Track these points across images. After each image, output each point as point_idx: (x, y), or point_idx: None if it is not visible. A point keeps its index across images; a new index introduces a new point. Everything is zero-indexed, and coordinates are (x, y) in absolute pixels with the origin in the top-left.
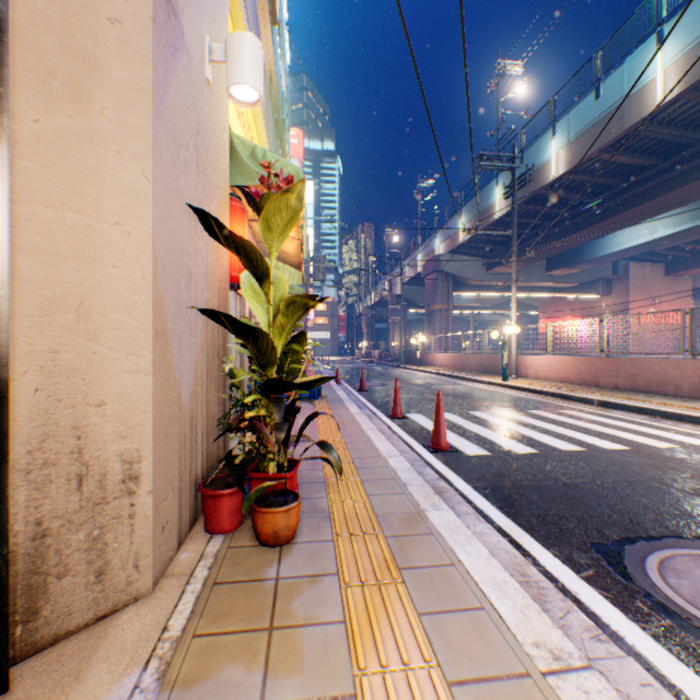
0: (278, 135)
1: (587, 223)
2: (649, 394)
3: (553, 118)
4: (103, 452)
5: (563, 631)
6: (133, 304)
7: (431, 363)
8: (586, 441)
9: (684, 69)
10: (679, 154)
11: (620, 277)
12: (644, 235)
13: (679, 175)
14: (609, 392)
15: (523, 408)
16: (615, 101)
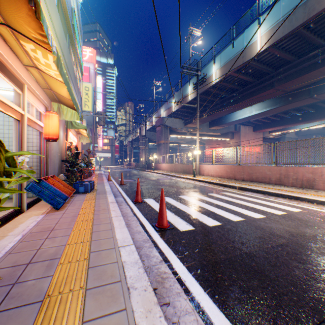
0: (69, 32)
1: (227, 106)
2: (258, 182)
3: (214, 55)
4: None
5: None
6: None
7: (159, 168)
8: (243, 213)
9: (269, 37)
10: (264, 77)
11: (237, 131)
12: (248, 113)
13: (264, 87)
14: (241, 182)
15: (205, 192)
16: (240, 49)
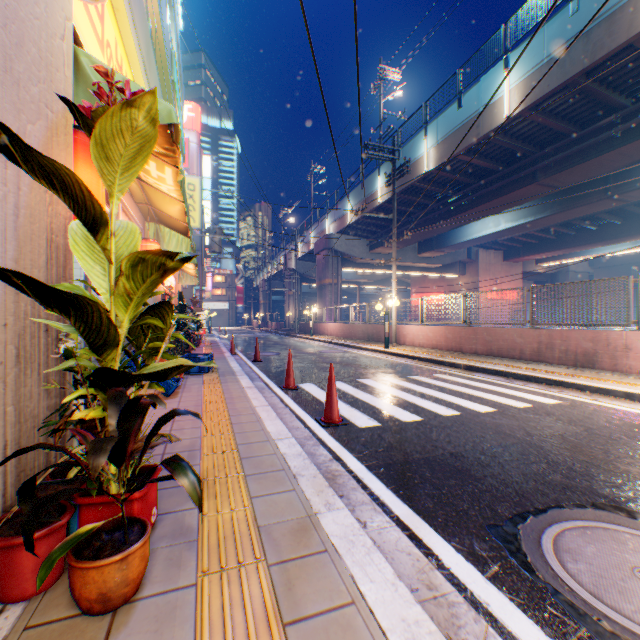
0: (167, 95)
1: (451, 214)
2: (501, 358)
3: (426, 121)
4: None
5: None
6: None
7: (323, 332)
8: (461, 405)
9: (524, 92)
10: (518, 163)
11: (473, 261)
12: (491, 227)
13: (518, 179)
14: (471, 356)
15: (405, 374)
16: (473, 112)
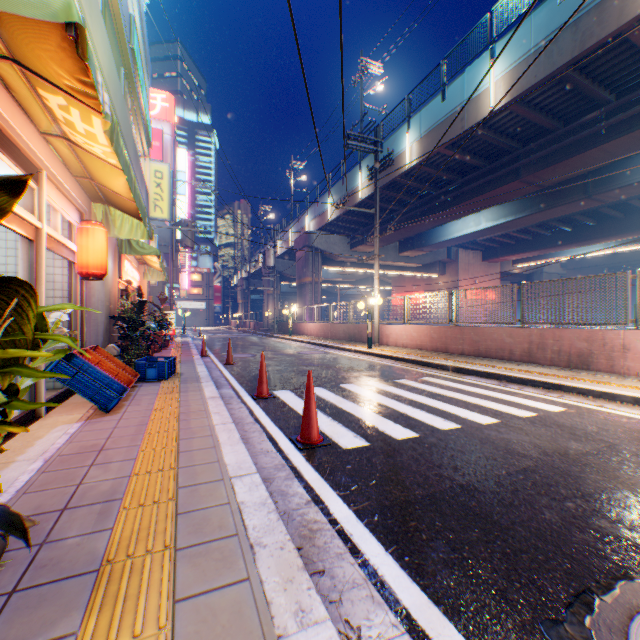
0: (125, 65)
1: (433, 211)
2: (489, 358)
3: (409, 114)
4: None
5: None
6: None
7: (303, 332)
8: (459, 415)
9: (510, 83)
10: (502, 159)
11: (453, 260)
12: (472, 226)
13: (501, 176)
14: (458, 357)
15: (391, 377)
16: (458, 104)
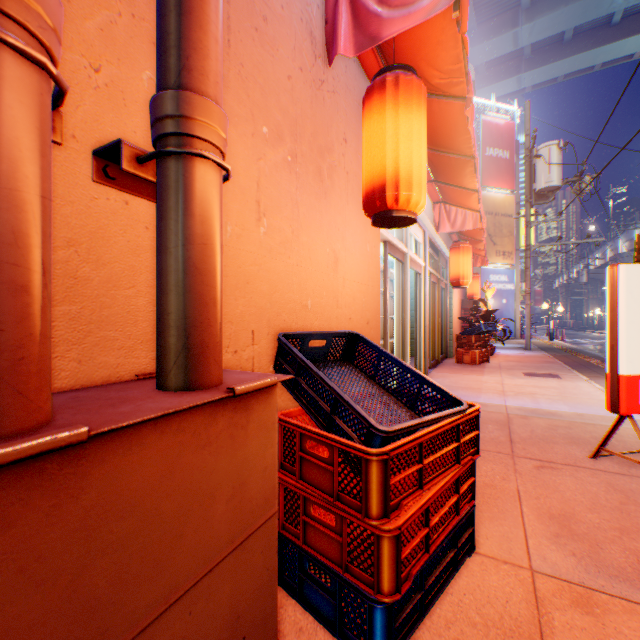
0: None
1: None
2: None
3: None
4: (516, 327)
5: None
6: (518, 316)
7: None
8: None
9: None
10: None
11: None
12: None
13: None
14: None
15: None
16: None
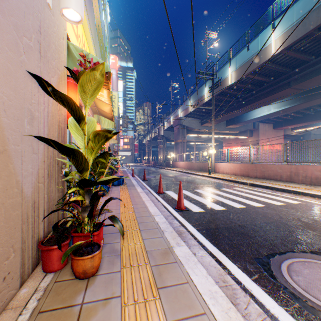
0: (103, 54)
1: (243, 105)
2: (269, 180)
3: (230, 58)
4: None
5: (247, 318)
6: None
7: (177, 166)
8: (246, 202)
9: (283, 40)
10: (280, 77)
11: (256, 129)
12: (266, 111)
13: (280, 86)
14: (253, 179)
15: (218, 187)
16: (255, 52)
